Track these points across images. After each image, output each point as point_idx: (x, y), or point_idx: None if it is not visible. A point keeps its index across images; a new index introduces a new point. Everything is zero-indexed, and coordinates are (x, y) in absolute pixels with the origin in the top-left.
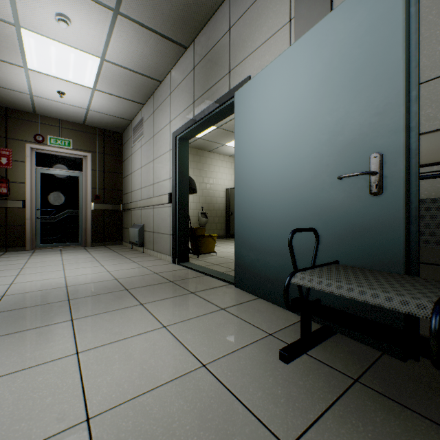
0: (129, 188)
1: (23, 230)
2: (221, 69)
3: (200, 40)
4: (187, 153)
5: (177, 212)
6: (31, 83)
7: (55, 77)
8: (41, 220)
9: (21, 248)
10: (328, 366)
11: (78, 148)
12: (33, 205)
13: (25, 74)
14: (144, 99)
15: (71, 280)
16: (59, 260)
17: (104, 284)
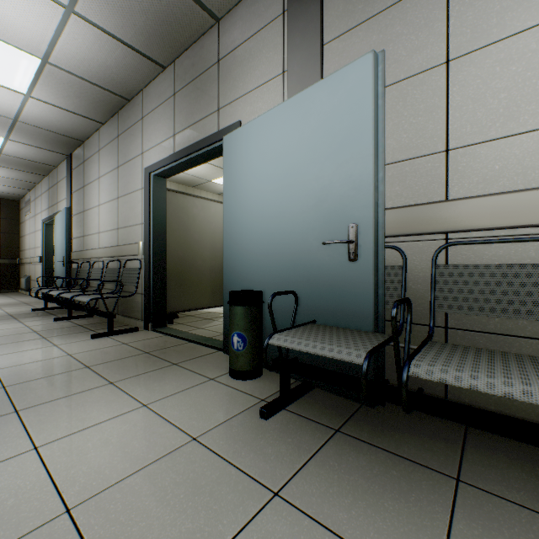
0: (24, 246)
1: None
2: (56, 200)
3: (51, 177)
4: (52, 232)
5: (44, 268)
6: None
7: None
8: None
9: None
10: (45, 311)
11: None
12: None
13: None
14: (30, 188)
15: None
16: None
17: None
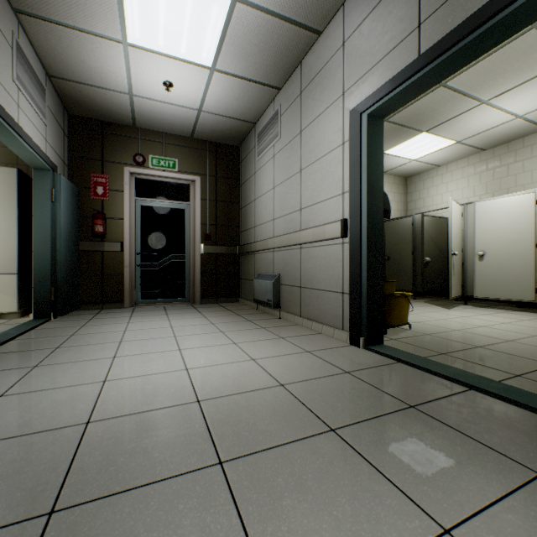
0: (250, 221)
1: (121, 281)
2: None
3: None
4: (379, 143)
5: (363, 253)
6: (131, 72)
7: (162, 54)
8: (141, 268)
9: (119, 305)
10: None
11: (184, 170)
12: (132, 248)
13: (124, 56)
14: (283, 77)
15: (199, 381)
16: (167, 327)
17: (267, 400)
